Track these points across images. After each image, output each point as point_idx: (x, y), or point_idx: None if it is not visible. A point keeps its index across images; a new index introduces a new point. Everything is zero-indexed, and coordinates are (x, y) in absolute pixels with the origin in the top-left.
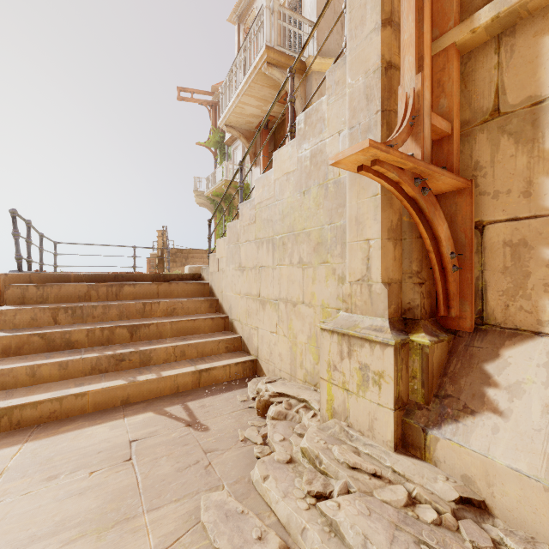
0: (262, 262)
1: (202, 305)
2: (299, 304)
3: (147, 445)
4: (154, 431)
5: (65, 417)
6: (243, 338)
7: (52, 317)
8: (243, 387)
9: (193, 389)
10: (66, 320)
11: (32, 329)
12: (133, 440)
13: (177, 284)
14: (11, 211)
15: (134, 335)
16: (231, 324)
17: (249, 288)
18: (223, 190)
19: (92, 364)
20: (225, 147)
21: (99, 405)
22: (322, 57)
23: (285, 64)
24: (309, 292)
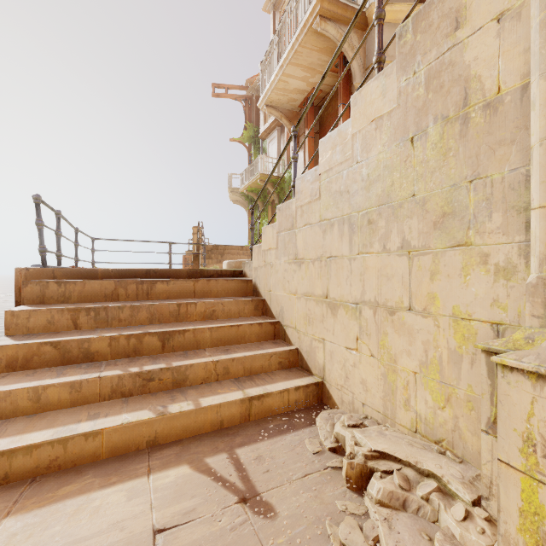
0: (330, 250)
1: (245, 307)
2: (402, 312)
3: (179, 545)
4: (191, 508)
5: (71, 466)
6: (300, 351)
7: (72, 320)
8: (309, 424)
9: (241, 424)
10: (88, 324)
11: (46, 336)
12: (158, 529)
13: (216, 281)
14: (34, 197)
15: (166, 345)
16: (282, 331)
17: (309, 286)
18: (258, 185)
19: (112, 385)
20: (259, 142)
21: (116, 448)
22: (388, 3)
23: (341, 16)
24: (423, 294)
